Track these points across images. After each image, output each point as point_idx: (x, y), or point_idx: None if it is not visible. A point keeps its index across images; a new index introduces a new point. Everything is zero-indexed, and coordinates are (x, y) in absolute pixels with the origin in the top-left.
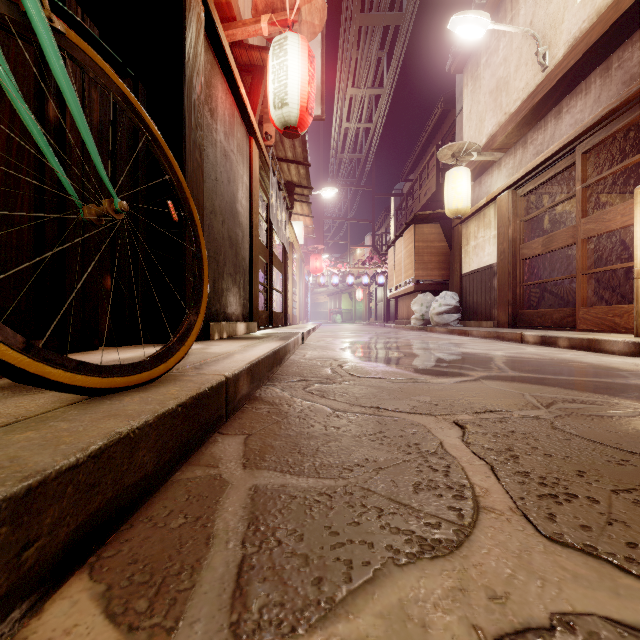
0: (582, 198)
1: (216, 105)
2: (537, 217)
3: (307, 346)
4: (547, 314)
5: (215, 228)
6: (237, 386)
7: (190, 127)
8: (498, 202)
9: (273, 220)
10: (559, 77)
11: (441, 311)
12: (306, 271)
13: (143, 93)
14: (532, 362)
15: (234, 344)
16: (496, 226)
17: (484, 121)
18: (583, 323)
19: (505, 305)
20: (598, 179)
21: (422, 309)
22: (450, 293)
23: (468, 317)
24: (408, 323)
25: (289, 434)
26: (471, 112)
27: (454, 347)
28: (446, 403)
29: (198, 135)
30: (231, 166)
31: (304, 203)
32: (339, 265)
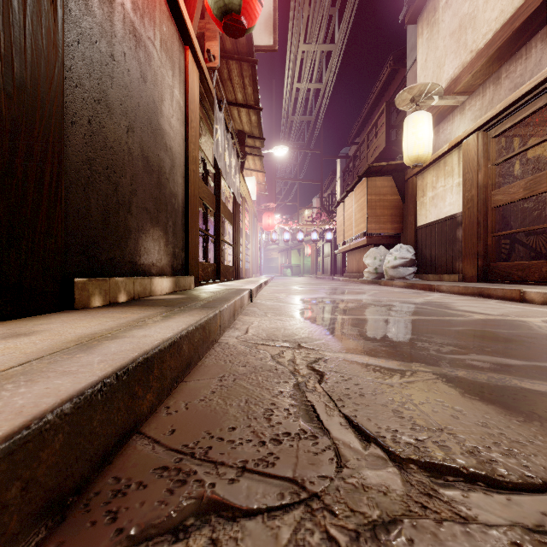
0: None
1: None
2: (508, 162)
3: (255, 307)
4: (532, 267)
5: (109, 131)
6: None
7: None
8: (464, 146)
9: (219, 160)
10: None
11: (396, 264)
12: (259, 228)
13: None
14: None
15: (76, 328)
16: (461, 173)
17: (443, 66)
18: None
19: (474, 257)
20: None
21: (375, 262)
22: (405, 246)
23: (424, 270)
24: (358, 276)
25: None
26: (427, 60)
27: (450, 309)
28: None
29: None
30: (148, 60)
31: (256, 157)
32: (290, 222)
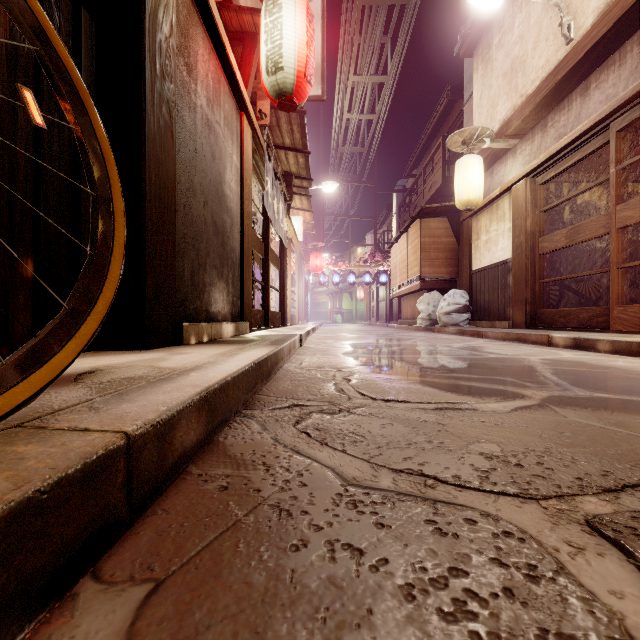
0: (617, 182)
1: (195, 62)
2: (557, 208)
3: (305, 350)
4: (572, 313)
5: (194, 209)
6: (169, 440)
7: (153, 72)
8: (514, 192)
9: (268, 210)
10: (587, 48)
11: (450, 310)
12: (306, 269)
13: (89, 23)
14: (588, 373)
15: (208, 351)
16: (511, 218)
17: (497, 106)
18: (618, 323)
19: (522, 304)
20: (637, 159)
21: (429, 308)
22: (459, 291)
23: (479, 317)
24: (413, 323)
25: (249, 581)
26: (482, 98)
27: (475, 351)
28: (534, 461)
29: (166, 86)
30: (216, 140)
31: (303, 196)
32: (340, 263)
